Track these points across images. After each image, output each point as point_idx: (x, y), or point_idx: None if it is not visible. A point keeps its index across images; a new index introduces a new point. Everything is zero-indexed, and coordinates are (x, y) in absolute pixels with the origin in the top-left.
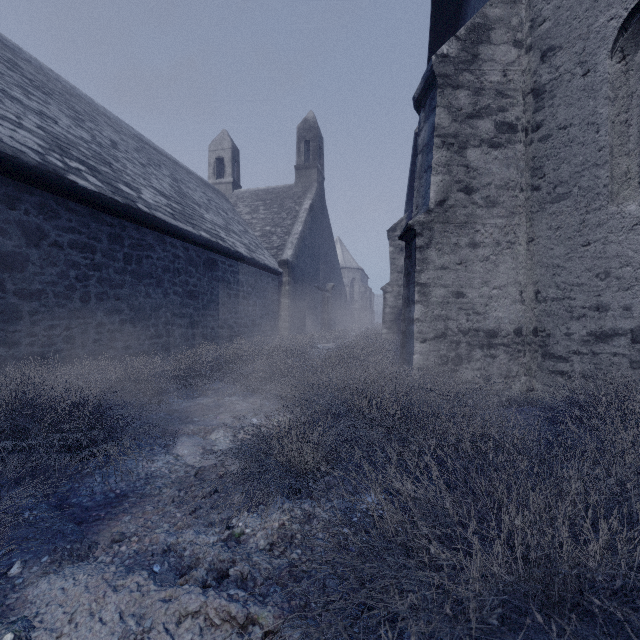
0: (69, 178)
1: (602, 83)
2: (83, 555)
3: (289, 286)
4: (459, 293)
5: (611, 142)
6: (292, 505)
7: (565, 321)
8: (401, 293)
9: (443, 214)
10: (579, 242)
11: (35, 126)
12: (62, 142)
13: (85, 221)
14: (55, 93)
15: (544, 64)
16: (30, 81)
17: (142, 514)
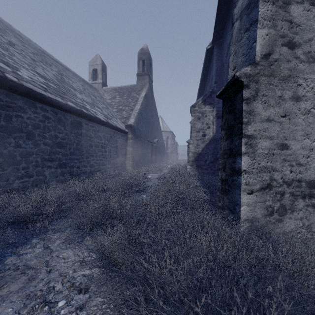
0: None
1: None
2: None
3: (132, 140)
4: (283, 145)
5: None
6: None
7: None
8: (198, 144)
9: (268, 67)
10: None
11: None
12: None
13: None
14: None
15: None
16: None
17: None
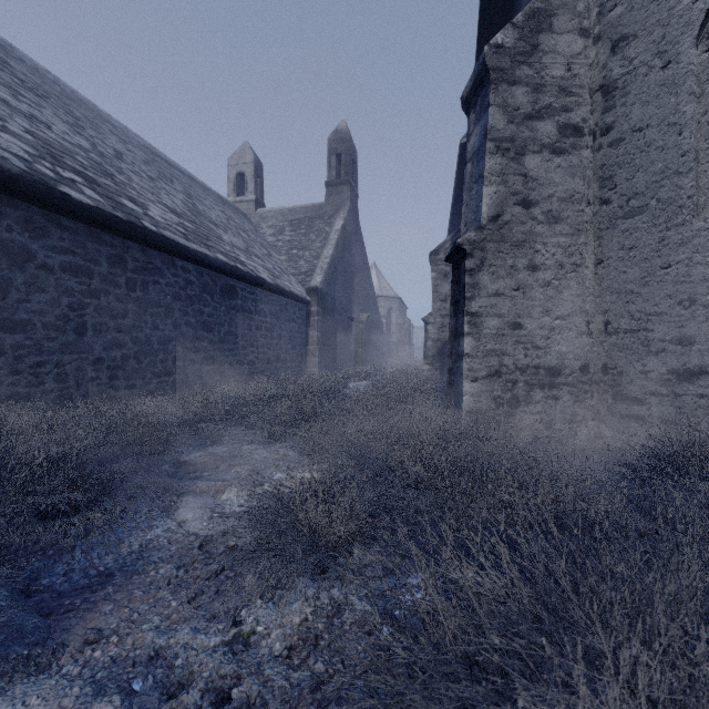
0: (60, 190)
1: (686, 76)
2: (44, 663)
3: (318, 316)
4: (516, 324)
5: (696, 146)
6: (318, 591)
7: (641, 357)
8: (445, 324)
9: (497, 231)
10: (658, 264)
11: (23, 130)
12: (55, 149)
13: (80, 240)
14: (51, 96)
15: (615, 56)
16: (22, 82)
17: (128, 602)
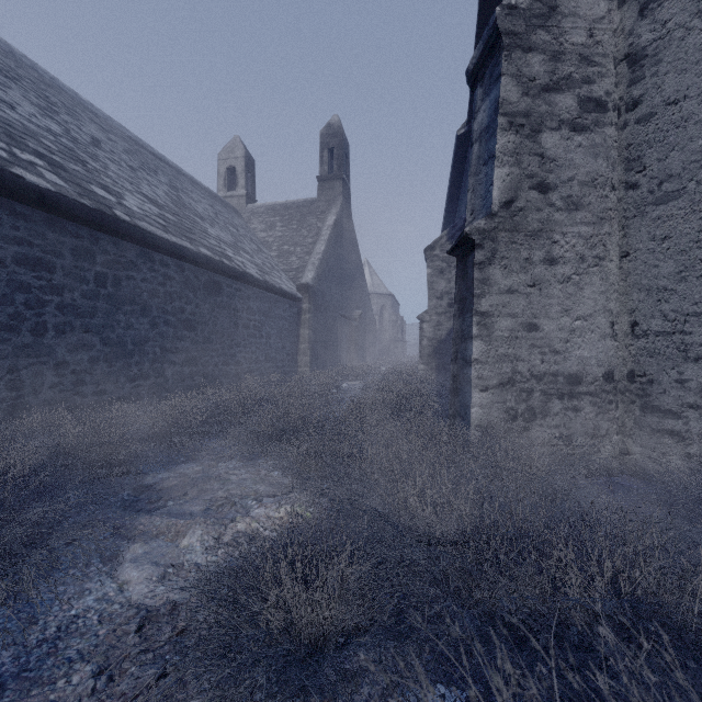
0: (12, 171)
1: None
2: None
3: (310, 314)
4: (531, 325)
5: None
6: None
7: (676, 363)
8: (441, 323)
9: (510, 219)
10: (698, 256)
11: None
12: (15, 130)
13: (39, 230)
14: (24, 80)
15: (644, 20)
16: None
17: None
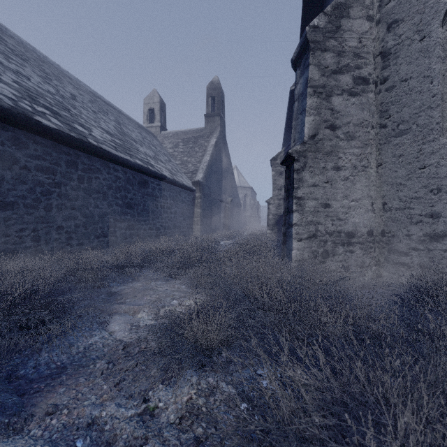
0: (35, 118)
1: (435, 46)
2: (19, 428)
3: (200, 199)
4: (326, 204)
5: (442, 90)
6: (199, 379)
7: (406, 225)
8: (280, 204)
9: (314, 145)
10: (417, 166)
11: (11, 81)
12: (32, 93)
13: (48, 151)
14: (31, 60)
15: (390, 33)
16: (11, 50)
17: (75, 386)
